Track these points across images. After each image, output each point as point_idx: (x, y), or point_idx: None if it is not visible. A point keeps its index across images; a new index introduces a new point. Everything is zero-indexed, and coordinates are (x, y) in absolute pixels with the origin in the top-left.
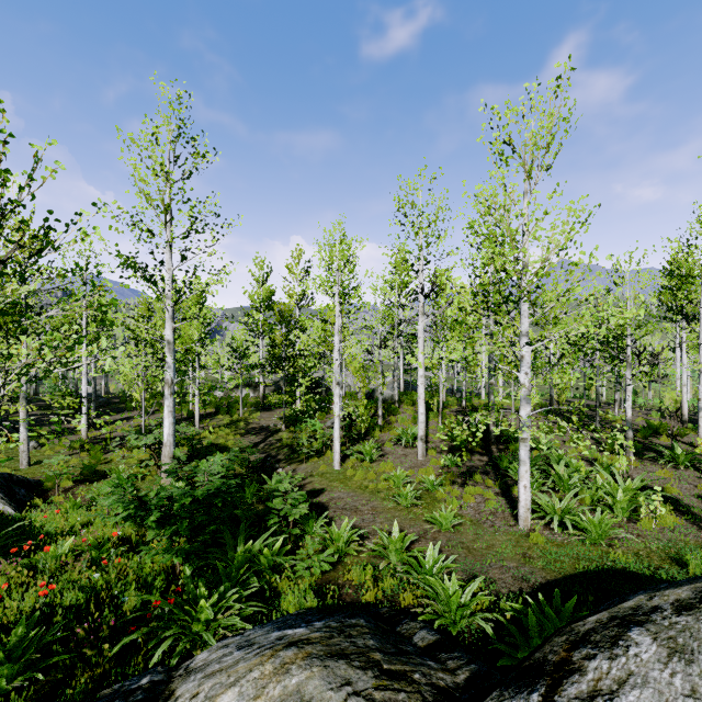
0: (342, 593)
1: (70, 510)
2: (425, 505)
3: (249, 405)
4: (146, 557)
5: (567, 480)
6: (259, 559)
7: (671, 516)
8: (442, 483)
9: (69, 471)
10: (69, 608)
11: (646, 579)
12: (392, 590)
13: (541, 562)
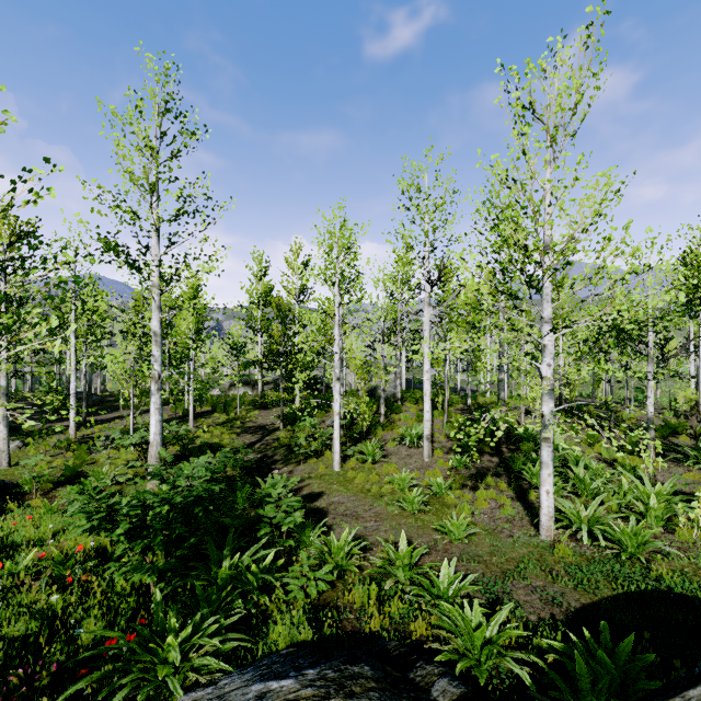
0: (342, 619)
1: (44, 516)
2: (433, 511)
3: (247, 403)
4: (115, 575)
5: (589, 484)
6: (246, 577)
7: None
8: (451, 486)
9: (51, 472)
10: (17, 639)
11: (699, 604)
12: (400, 616)
13: (571, 580)
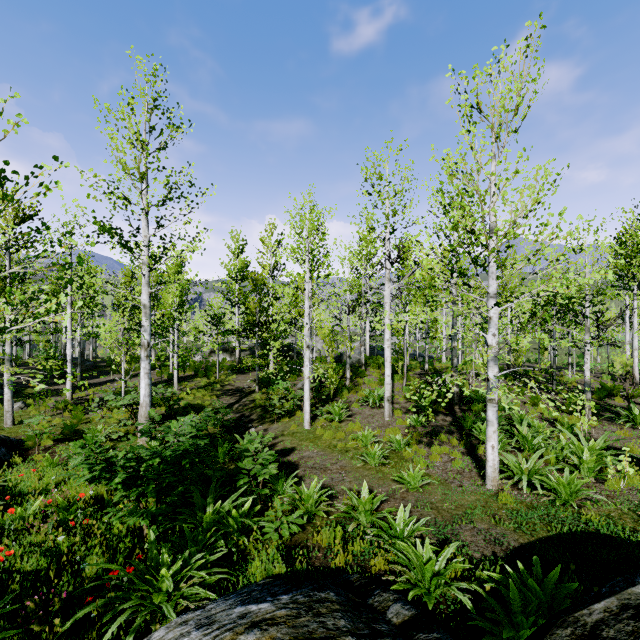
0: (311, 557)
1: (47, 469)
2: (392, 464)
3: (225, 368)
4: (113, 519)
5: (531, 440)
6: (227, 521)
7: (638, 476)
8: (409, 442)
9: (51, 430)
10: (29, 573)
11: (622, 543)
12: (362, 554)
13: (512, 523)
